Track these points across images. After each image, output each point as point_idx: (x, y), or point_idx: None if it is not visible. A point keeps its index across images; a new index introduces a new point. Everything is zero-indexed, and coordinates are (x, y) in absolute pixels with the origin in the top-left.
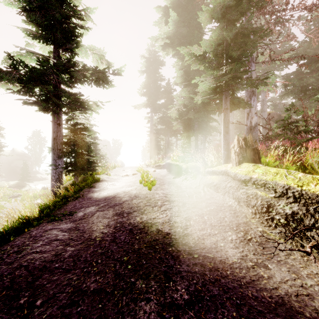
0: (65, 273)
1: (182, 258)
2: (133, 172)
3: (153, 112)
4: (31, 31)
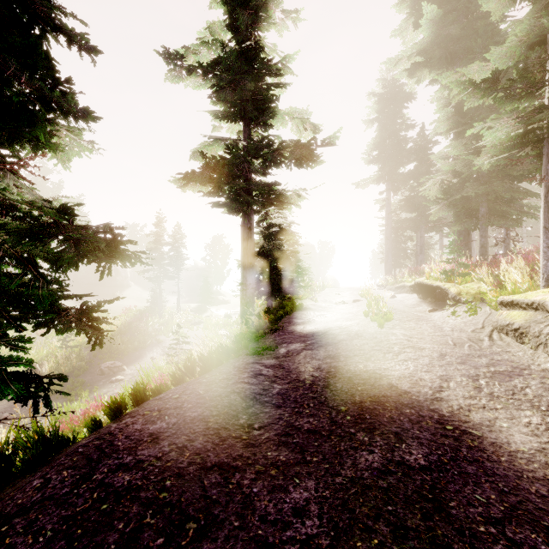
0: (275, 408)
1: (425, 425)
2: (354, 297)
3: (392, 189)
4: (219, 111)
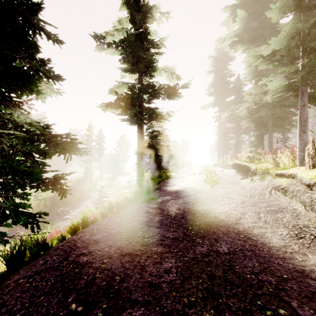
0: (156, 228)
1: (230, 235)
2: (200, 171)
3: (221, 110)
4: (125, 68)
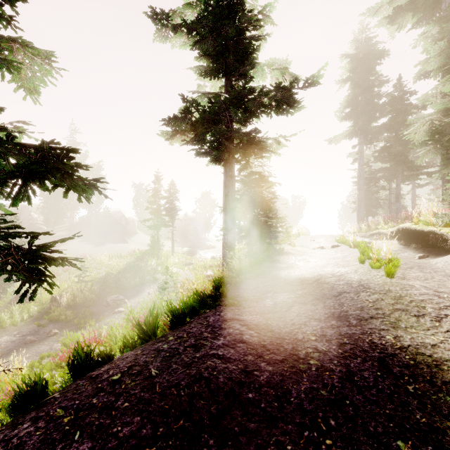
0: (266, 423)
1: None
2: (330, 243)
3: (364, 143)
4: (203, 67)
